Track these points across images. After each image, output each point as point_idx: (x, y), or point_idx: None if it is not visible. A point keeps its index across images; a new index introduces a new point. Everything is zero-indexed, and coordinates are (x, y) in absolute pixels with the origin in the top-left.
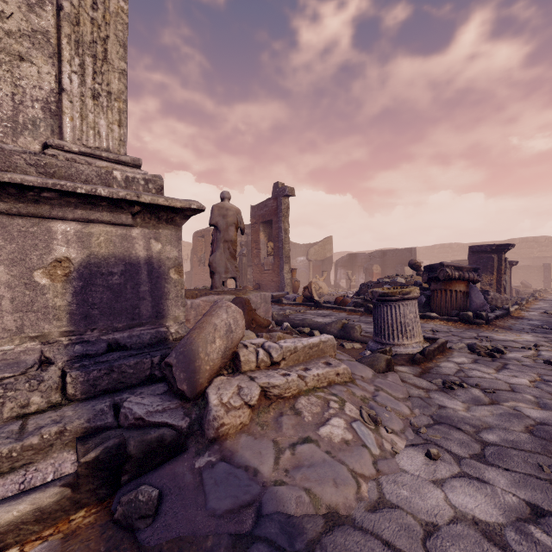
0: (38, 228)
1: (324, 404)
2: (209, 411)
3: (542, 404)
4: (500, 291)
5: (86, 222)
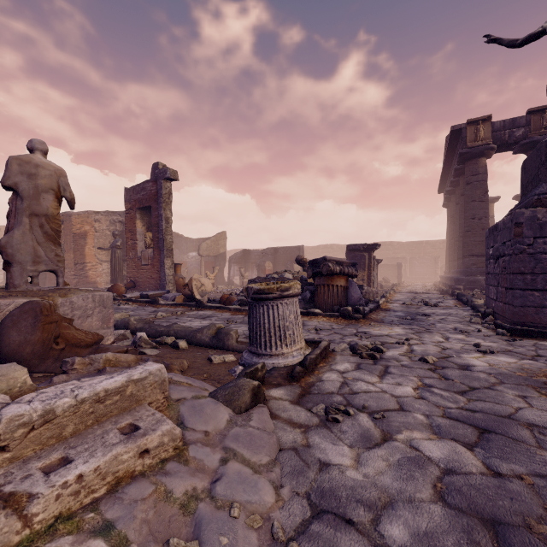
0: None
1: None
2: None
3: (435, 427)
4: (370, 286)
5: None
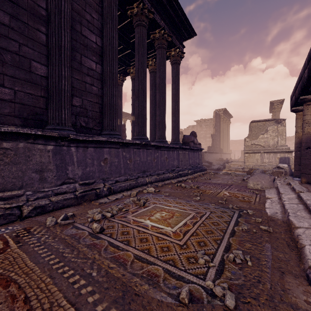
0: (276, 154)
1: None
2: None
3: None
4: None
5: (280, 153)
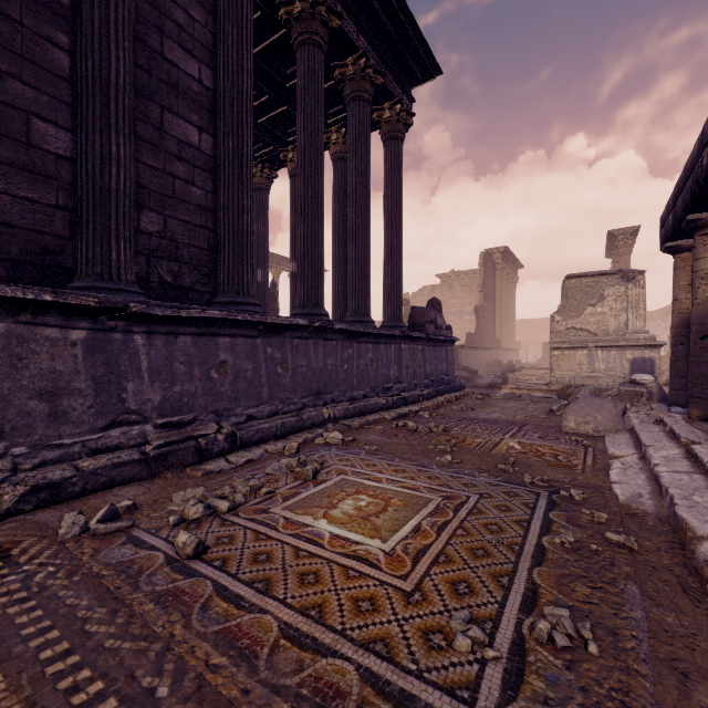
0: (623, 352)
1: None
2: None
3: None
4: None
5: (633, 350)
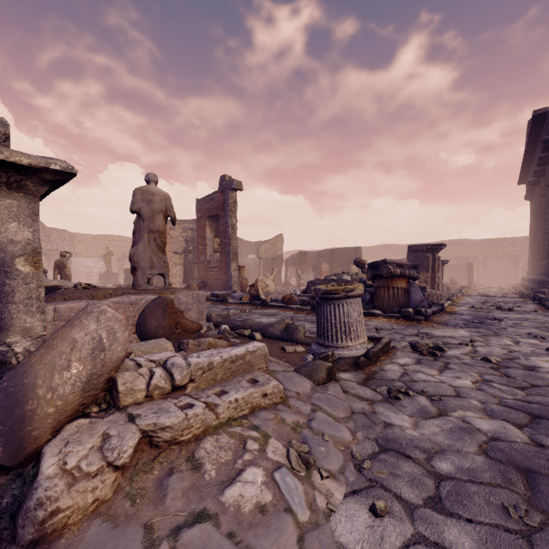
0: None
1: (239, 446)
2: (32, 491)
3: (489, 410)
4: (434, 288)
5: None
